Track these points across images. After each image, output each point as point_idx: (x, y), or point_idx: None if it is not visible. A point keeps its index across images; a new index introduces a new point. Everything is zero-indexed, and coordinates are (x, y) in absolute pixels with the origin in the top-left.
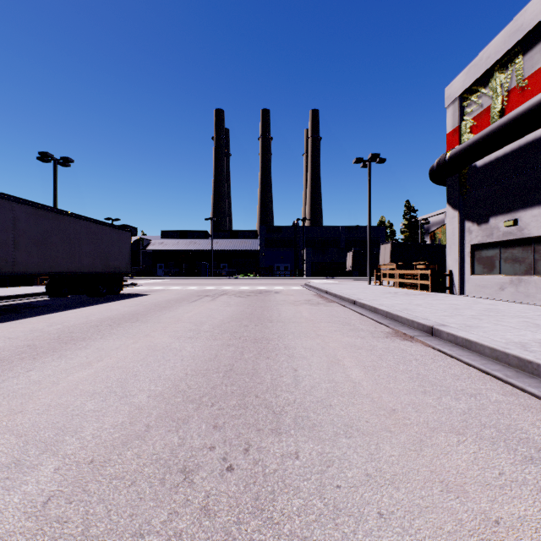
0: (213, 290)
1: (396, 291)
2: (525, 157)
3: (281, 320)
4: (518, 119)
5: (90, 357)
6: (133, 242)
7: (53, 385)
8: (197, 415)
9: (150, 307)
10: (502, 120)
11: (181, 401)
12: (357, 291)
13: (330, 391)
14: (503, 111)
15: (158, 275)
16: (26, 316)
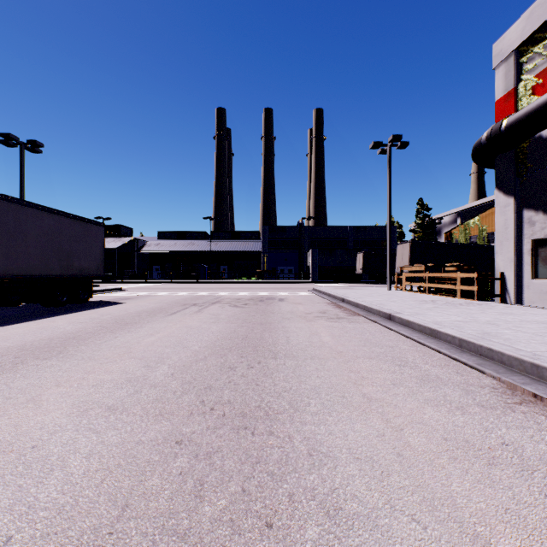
0: (205, 296)
1: (431, 298)
2: None
3: (292, 353)
4: None
5: None
6: (127, 243)
7: None
8: None
9: (105, 324)
10: None
11: None
12: (381, 298)
13: None
14: None
15: (154, 278)
16: None
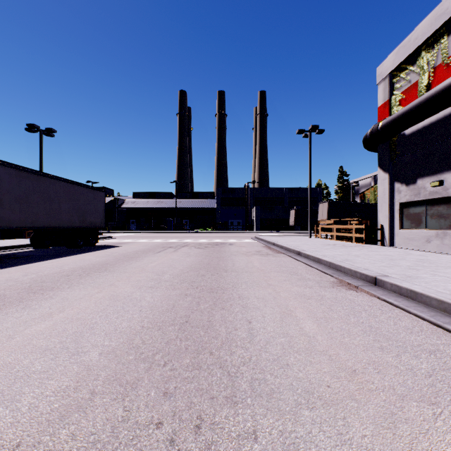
0: (176, 242)
1: (334, 243)
2: (450, 125)
3: (235, 270)
4: (445, 91)
5: (53, 307)
6: (110, 201)
7: (7, 339)
8: (147, 377)
9: (119, 257)
10: (430, 92)
11: (133, 360)
12: (300, 243)
13: (286, 347)
14: (429, 85)
15: (131, 229)
16: (7, 266)
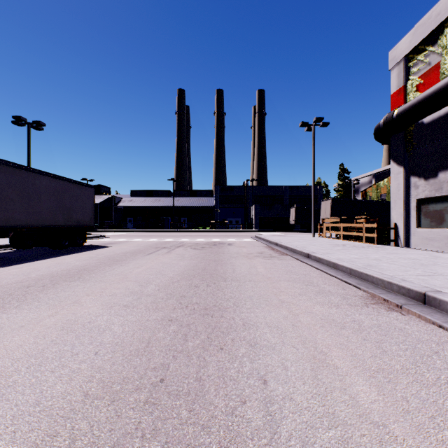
0: (171, 242)
1: (343, 243)
2: None
3: (236, 278)
4: None
5: None
6: (107, 199)
7: None
8: None
9: (102, 260)
10: None
11: None
12: (305, 243)
13: None
14: None
15: (128, 227)
16: None
